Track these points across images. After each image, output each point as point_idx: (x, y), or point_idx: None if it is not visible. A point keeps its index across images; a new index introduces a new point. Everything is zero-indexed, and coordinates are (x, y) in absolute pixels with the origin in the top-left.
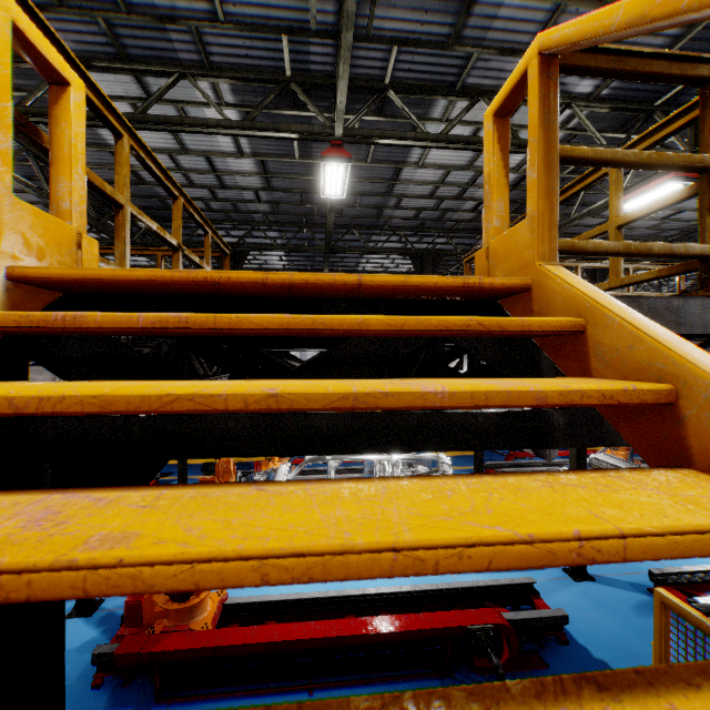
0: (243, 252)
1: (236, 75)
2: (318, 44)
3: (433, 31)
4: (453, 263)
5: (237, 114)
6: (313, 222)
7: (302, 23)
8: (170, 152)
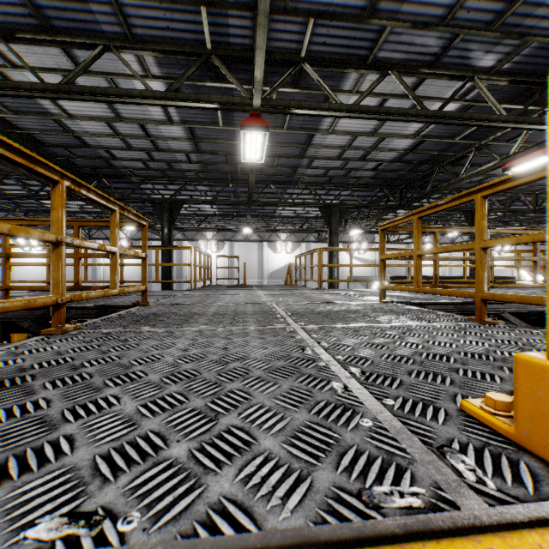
0: (178, 204)
1: (159, 48)
2: (237, 17)
3: (349, 4)
4: (353, 210)
5: (164, 86)
6: (237, 178)
7: None
8: (106, 120)
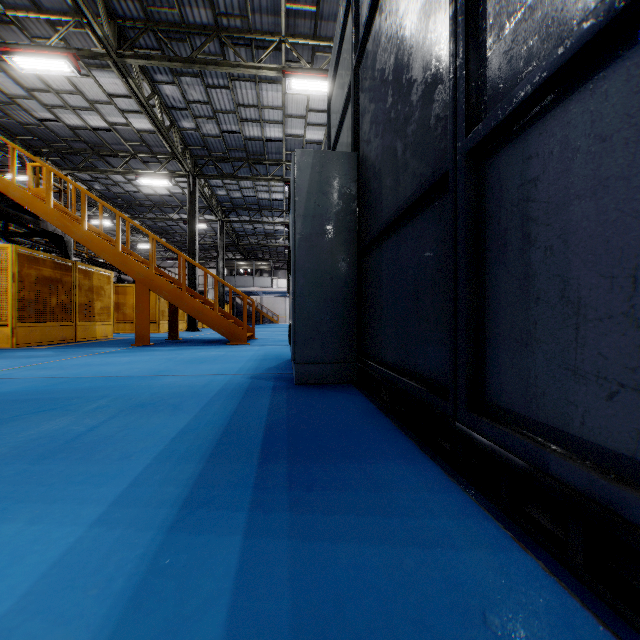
0: None
1: None
2: None
3: None
4: None
5: None
6: None
7: None
8: None
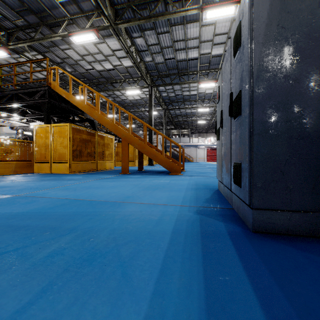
0: None
1: None
2: (10, 23)
3: (43, 43)
4: None
5: None
6: None
7: (10, 18)
8: None
